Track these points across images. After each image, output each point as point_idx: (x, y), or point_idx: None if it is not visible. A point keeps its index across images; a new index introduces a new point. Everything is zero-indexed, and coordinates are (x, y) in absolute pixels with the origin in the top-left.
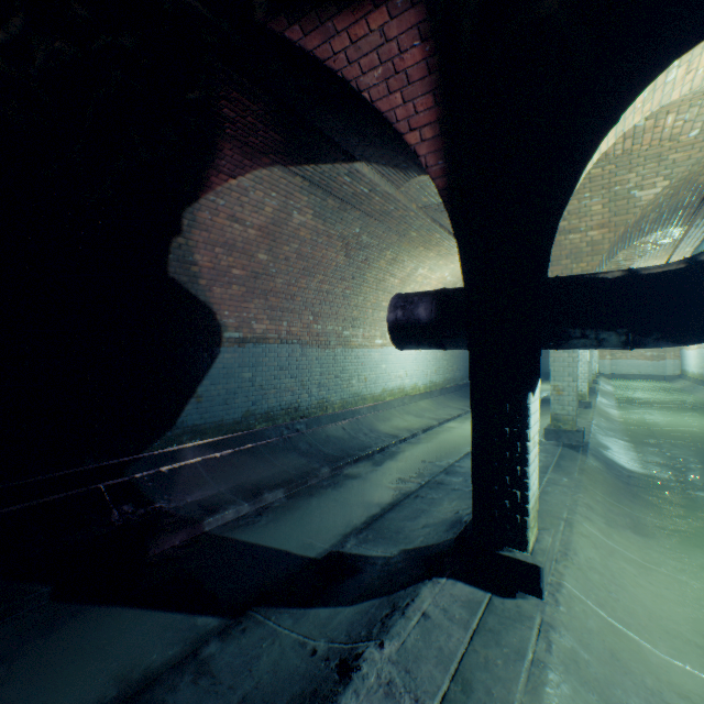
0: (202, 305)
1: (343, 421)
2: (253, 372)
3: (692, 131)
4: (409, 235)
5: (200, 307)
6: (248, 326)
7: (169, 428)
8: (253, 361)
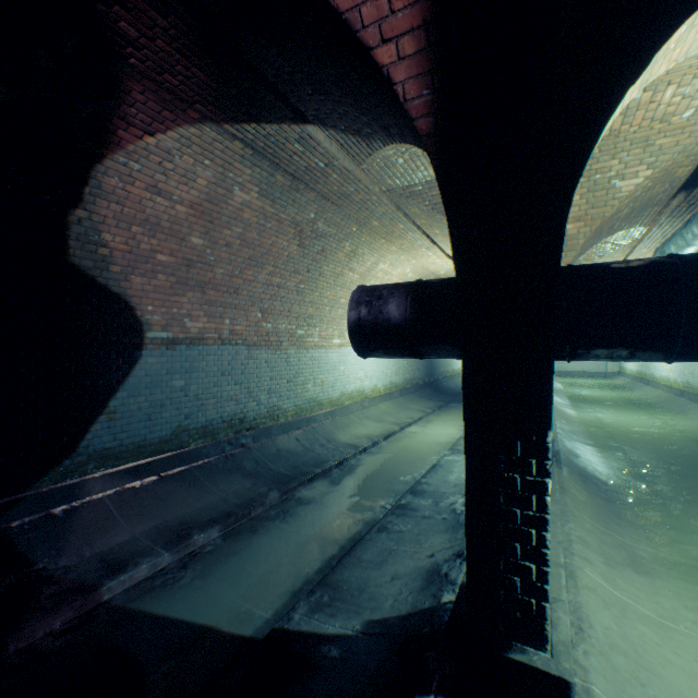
0: (116, 297)
1: (297, 431)
2: (186, 379)
3: (687, 111)
4: (371, 225)
5: (113, 300)
6: (179, 324)
7: (68, 455)
8: (186, 366)
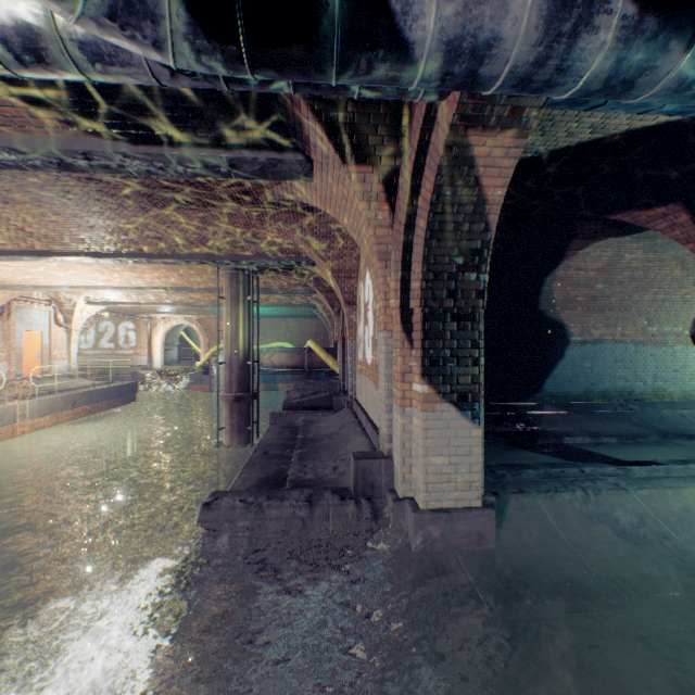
0: (556, 322)
1: (682, 410)
2: (590, 363)
3: None
4: None
5: (555, 323)
6: (586, 332)
7: (537, 392)
8: (590, 355)
